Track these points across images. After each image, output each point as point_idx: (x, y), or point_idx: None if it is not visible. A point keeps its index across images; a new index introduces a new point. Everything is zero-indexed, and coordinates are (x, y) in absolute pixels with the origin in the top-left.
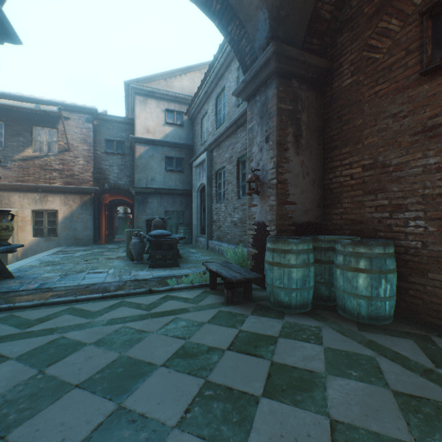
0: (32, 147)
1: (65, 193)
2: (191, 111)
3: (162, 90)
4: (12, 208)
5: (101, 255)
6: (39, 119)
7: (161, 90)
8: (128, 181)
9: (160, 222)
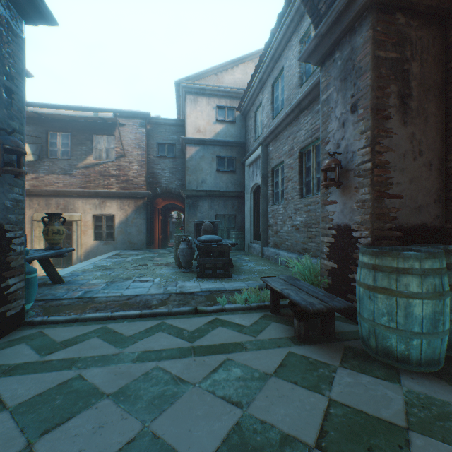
0: (92, 155)
1: (121, 198)
2: (243, 105)
3: (213, 86)
4: (76, 213)
5: (151, 260)
6: (98, 127)
7: (212, 85)
8: (179, 184)
9: (210, 226)
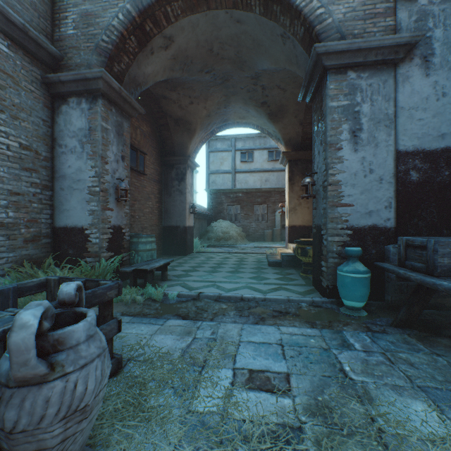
0: None
1: None
2: None
3: None
4: None
5: None
6: None
7: None
8: None
9: None
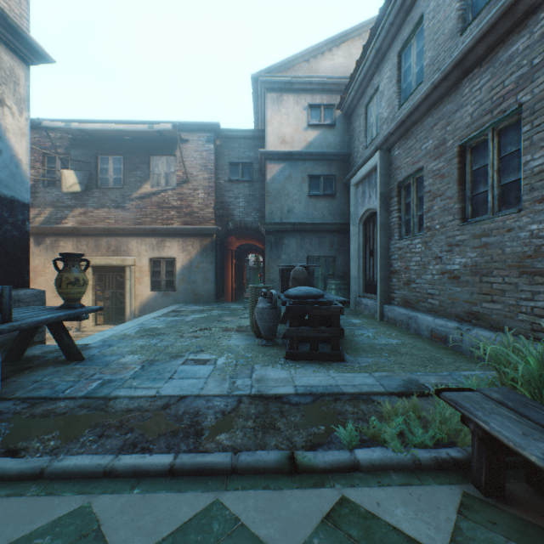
0: (149, 182)
1: (184, 236)
2: (347, 99)
3: (303, 77)
4: (130, 256)
5: (218, 321)
6: (156, 146)
7: (302, 77)
8: (257, 216)
9: (303, 272)
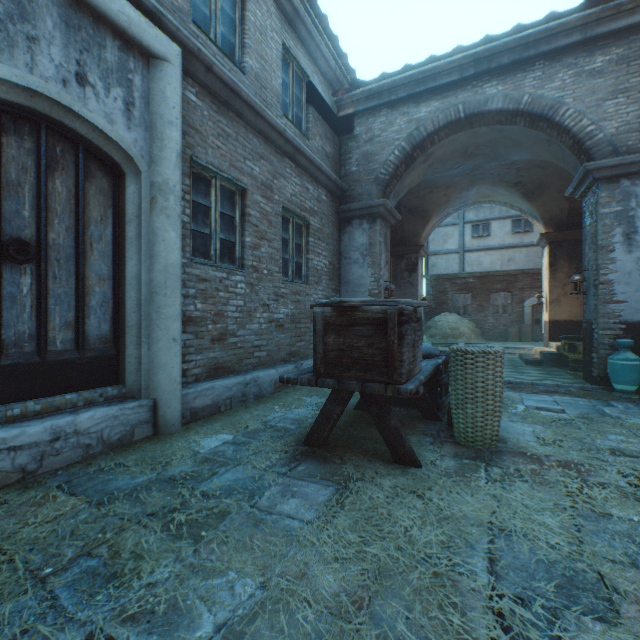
0: None
1: None
2: None
3: None
4: None
5: None
6: None
7: None
8: None
9: None
